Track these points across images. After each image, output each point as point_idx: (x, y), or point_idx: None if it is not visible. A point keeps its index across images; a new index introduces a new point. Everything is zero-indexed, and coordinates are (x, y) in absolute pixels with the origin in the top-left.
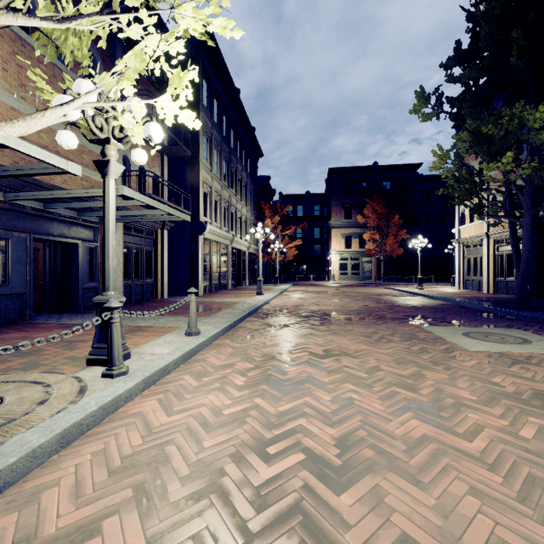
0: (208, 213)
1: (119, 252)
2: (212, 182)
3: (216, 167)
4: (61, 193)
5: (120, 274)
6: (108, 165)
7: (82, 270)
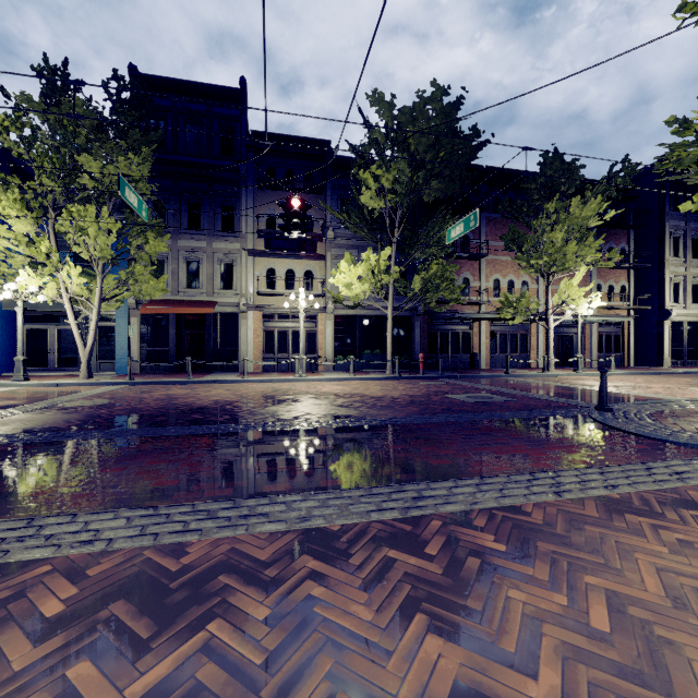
0: (681, 299)
1: (594, 338)
2: (686, 271)
3: (695, 254)
4: (566, 320)
5: (594, 350)
6: (578, 321)
7: (574, 348)
